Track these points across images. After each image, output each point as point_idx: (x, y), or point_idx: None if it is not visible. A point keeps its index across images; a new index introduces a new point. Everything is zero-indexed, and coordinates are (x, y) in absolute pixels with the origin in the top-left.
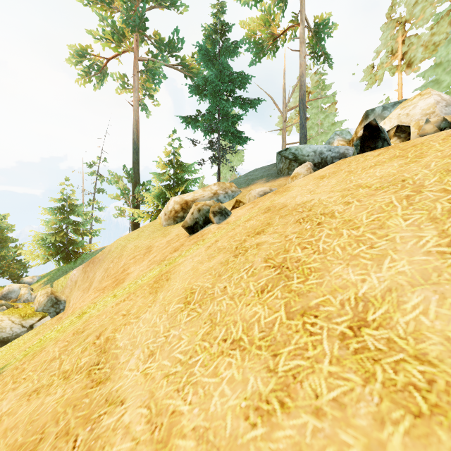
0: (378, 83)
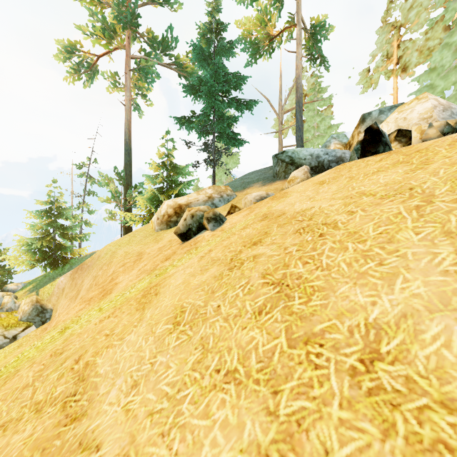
0: (373, 87)
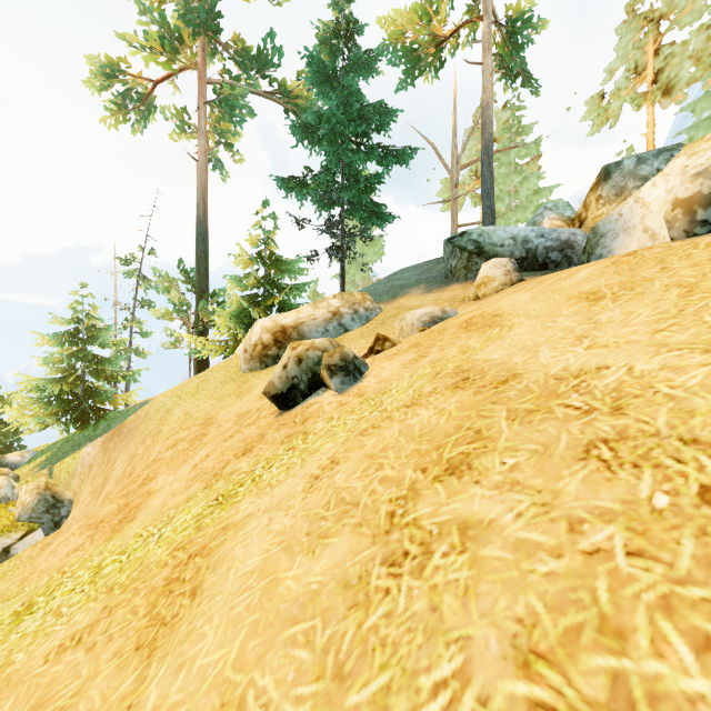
0: (611, 123)
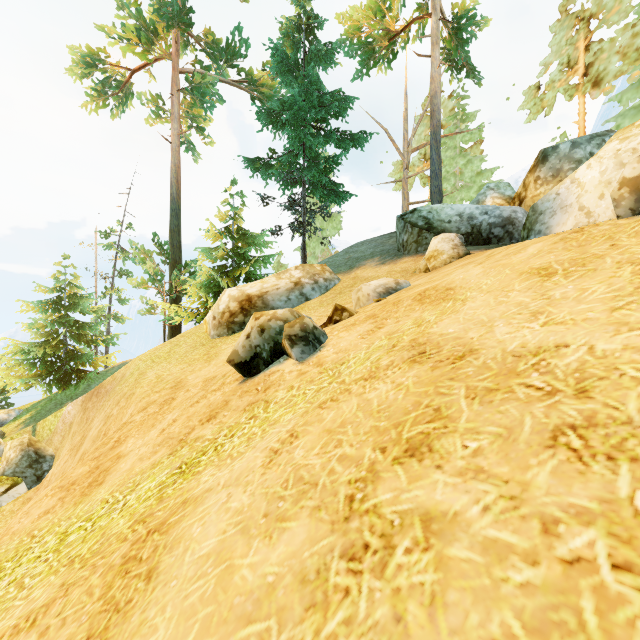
0: (546, 112)
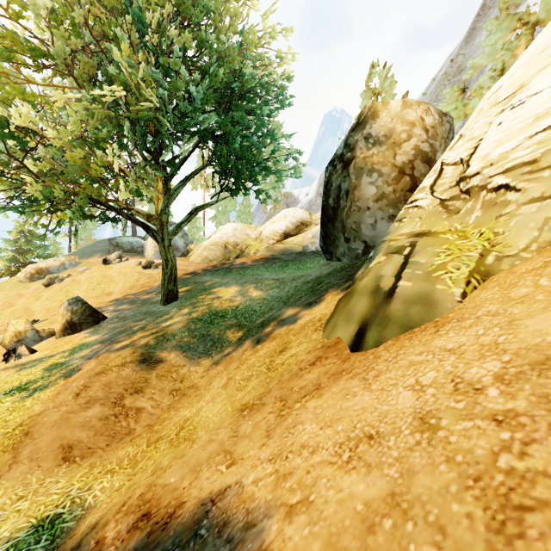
0: (196, 189)
